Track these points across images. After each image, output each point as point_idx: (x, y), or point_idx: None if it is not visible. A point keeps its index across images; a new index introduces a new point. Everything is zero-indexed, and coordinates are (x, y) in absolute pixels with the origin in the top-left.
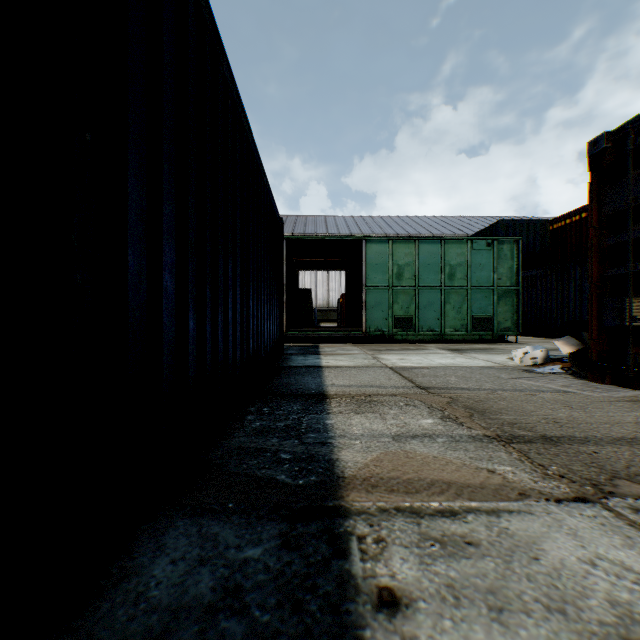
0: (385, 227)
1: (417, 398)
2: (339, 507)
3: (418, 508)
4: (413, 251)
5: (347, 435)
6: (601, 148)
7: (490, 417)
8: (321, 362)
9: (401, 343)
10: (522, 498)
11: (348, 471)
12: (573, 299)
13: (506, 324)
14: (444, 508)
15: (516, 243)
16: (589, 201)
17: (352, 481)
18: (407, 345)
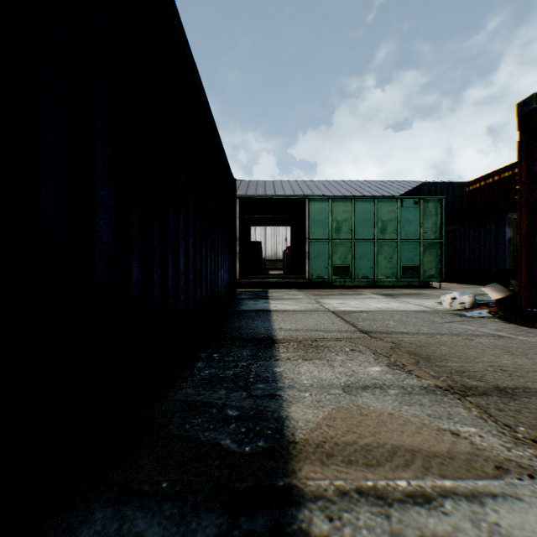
0: (324, 190)
1: (361, 343)
2: (291, 488)
3: (383, 489)
4: (350, 208)
5: (296, 386)
6: (531, 108)
7: (436, 364)
8: (270, 306)
9: (339, 288)
10: (501, 474)
11: (299, 433)
12: (488, 250)
13: (431, 272)
14: (414, 490)
15: (439, 201)
16: (518, 158)
17: (304, 447)
18: (345, 290)
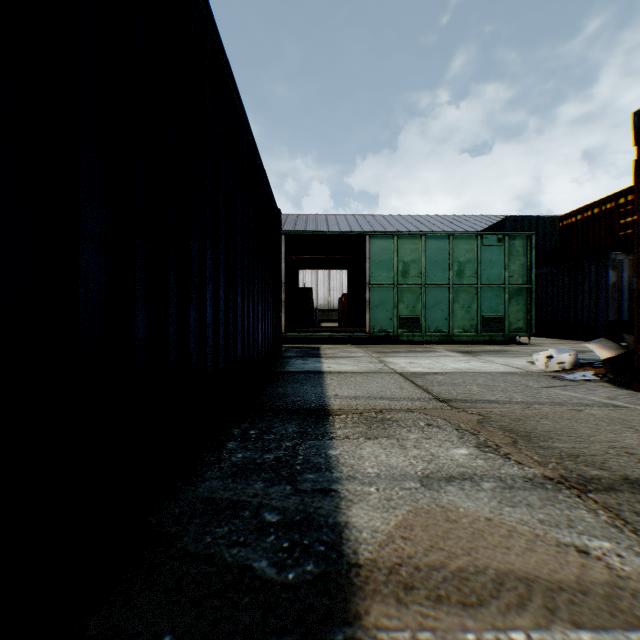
0: (387, 226)
1: (439, 415)
2: None
3: None
4: (419, 247)
5: (358, 476)
6: None
7: (540, 445)
8: (322, 366)
9: (407, 344)
10: None
11: (364, 550)
12: (587, 298)
13: (518, 324)
14: None
15: (528, 238)
16: (635, 181)
17: (371, 574)
18: (413, 347)
